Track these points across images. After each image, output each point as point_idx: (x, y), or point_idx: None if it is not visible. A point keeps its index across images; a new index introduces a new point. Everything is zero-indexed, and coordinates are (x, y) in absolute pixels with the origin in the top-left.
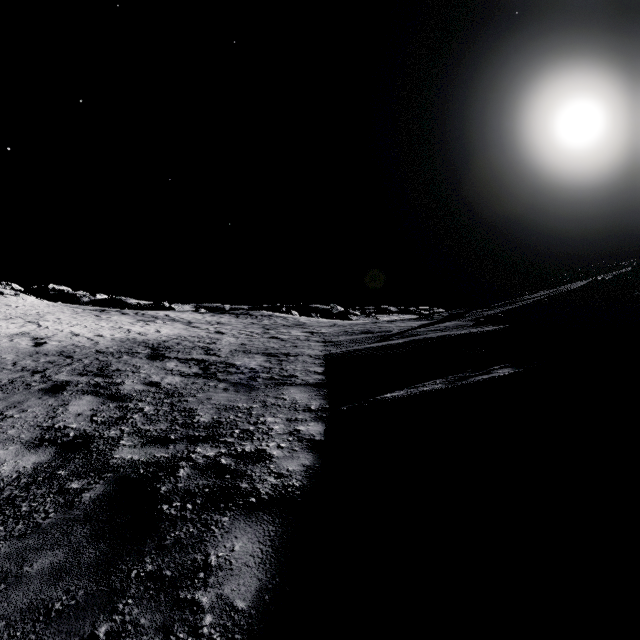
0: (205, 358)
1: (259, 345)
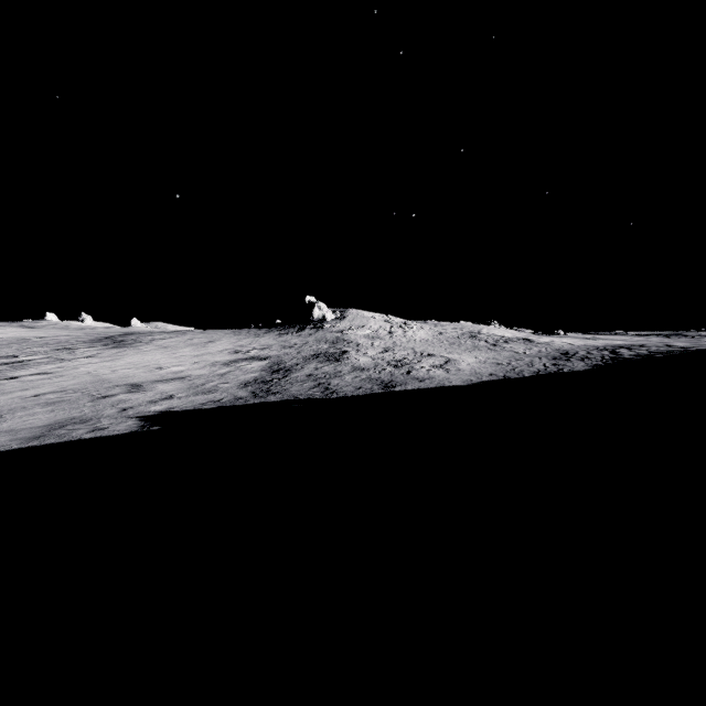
0: (671, 347)
1: None
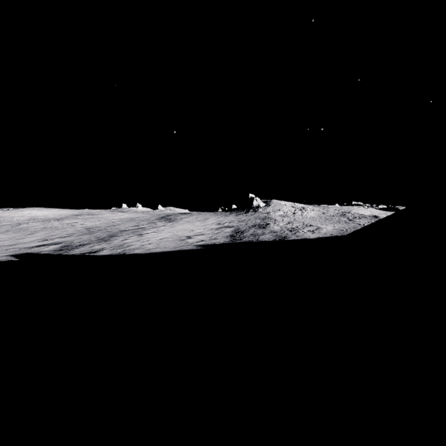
0: None
1: None
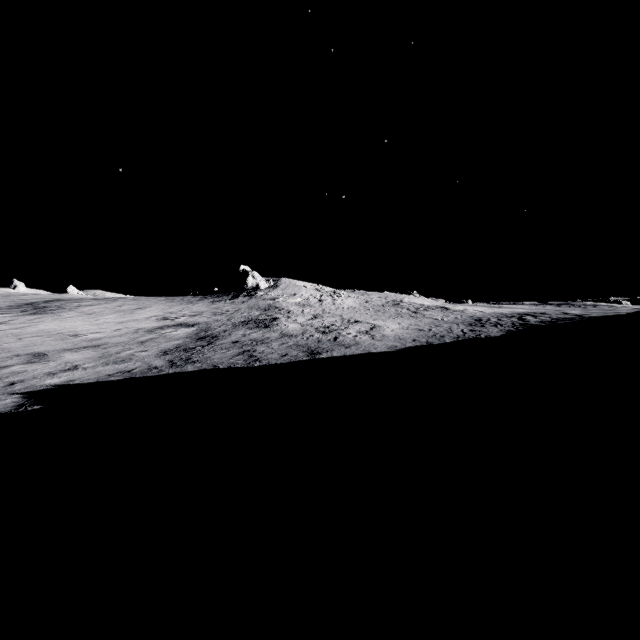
0: (568, 314)
1: (596, 311)
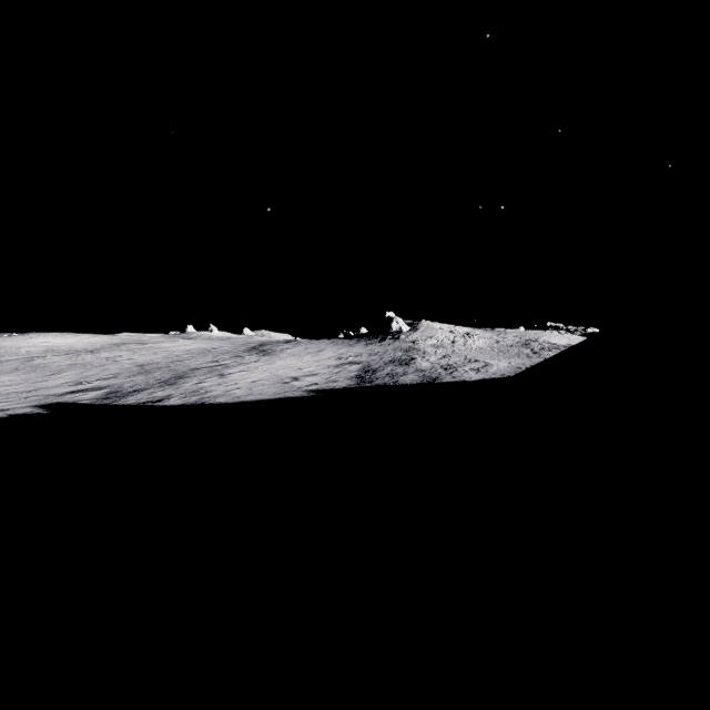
0: None
1: None
